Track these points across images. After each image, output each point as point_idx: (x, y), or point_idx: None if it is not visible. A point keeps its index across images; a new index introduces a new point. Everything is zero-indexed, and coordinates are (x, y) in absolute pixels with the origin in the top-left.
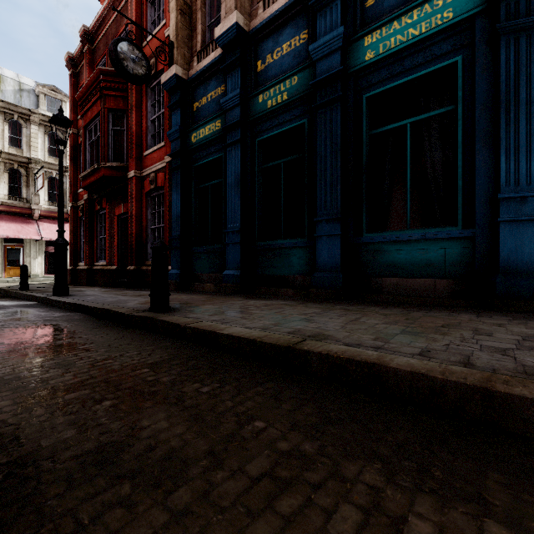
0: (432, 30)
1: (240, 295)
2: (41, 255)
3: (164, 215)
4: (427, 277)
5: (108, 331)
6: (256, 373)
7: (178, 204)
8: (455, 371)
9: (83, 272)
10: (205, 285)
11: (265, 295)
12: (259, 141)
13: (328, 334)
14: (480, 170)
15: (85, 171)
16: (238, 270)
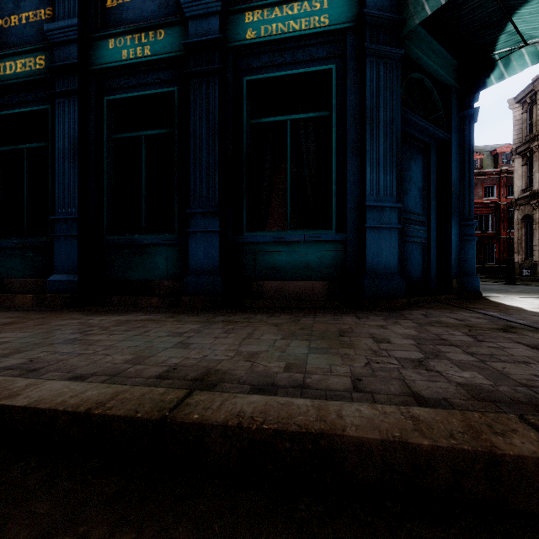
0: (311, 30)
1: (78, 310)
2: None
3: None
4: (306, 279)
5: None
6: (87, 503)
7: None
8: (428, 421)
9: None
10: (16, 297)
11: (119, 307)
12: (110, 101)
13: (222, 369)
14: (350, 178)
15: None
16: (74, 274)
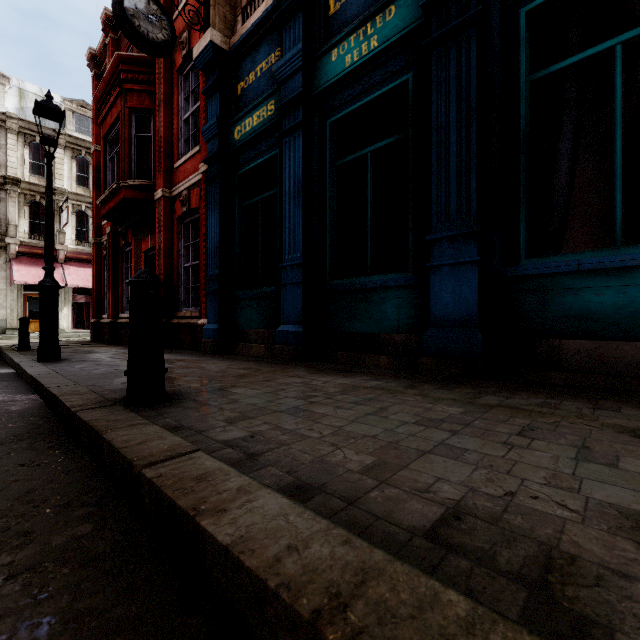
0: None
1: (302, 365)
2: (67, 306)
3: (200, 248)
4: None
5: (9, 457)
6: None
7: (216, 230)
8: None
9: (106, 326)
10: (253, 347)
11: (342, 365)
12: (332, 123)
13: (582, 559)
14: None
15: (103, 194)
16: (299, 325)
